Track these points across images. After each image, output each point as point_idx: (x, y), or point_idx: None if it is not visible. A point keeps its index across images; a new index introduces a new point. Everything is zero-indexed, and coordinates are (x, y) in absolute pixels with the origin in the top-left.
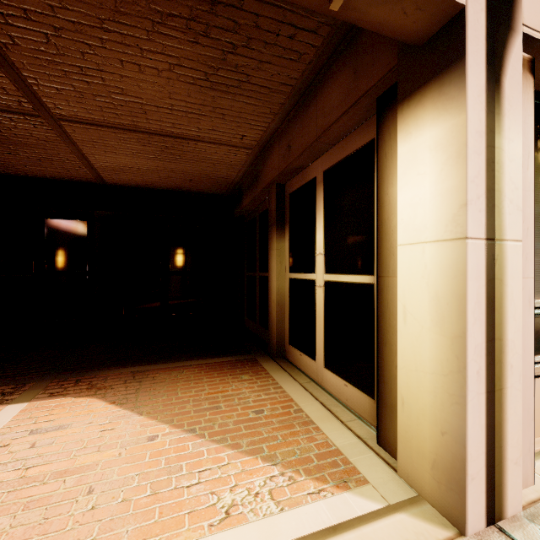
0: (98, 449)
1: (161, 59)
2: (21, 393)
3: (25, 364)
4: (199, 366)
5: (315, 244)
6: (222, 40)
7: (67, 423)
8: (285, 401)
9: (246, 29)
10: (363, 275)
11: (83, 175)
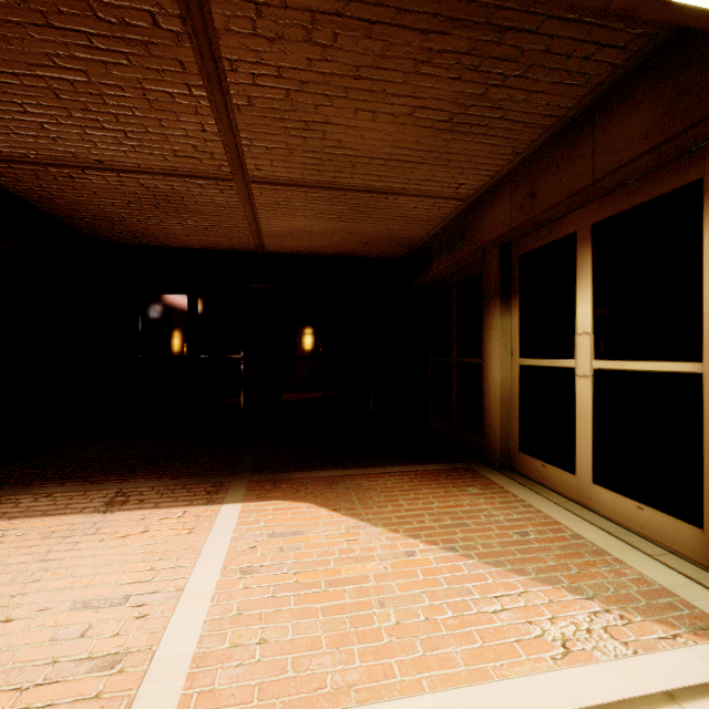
0: (356, 560)
1: (404, 103)
2: (226, 493)
3: (206, 462)
4: (406, 474)
5: (573, 320)
6: (491, 72)
7: (300, 529)
8: (549, 523)
9: (529, 56)
10: (677, 361)
11: (244, 244)
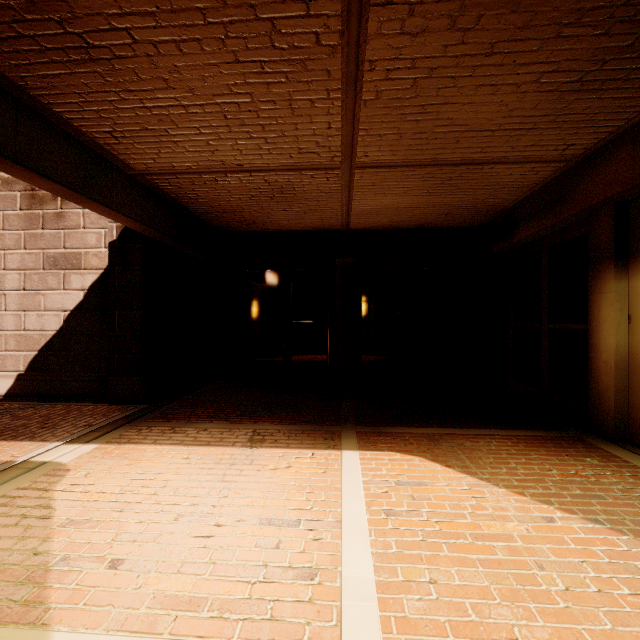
0: (492, 517)
1: (531, 70)
2: (340, 440)
3: (312, 412)
4: (507, 438)
5: None
6: None
7: (422, 481)
8: None
9: None
10: None
11: (332, 223)
